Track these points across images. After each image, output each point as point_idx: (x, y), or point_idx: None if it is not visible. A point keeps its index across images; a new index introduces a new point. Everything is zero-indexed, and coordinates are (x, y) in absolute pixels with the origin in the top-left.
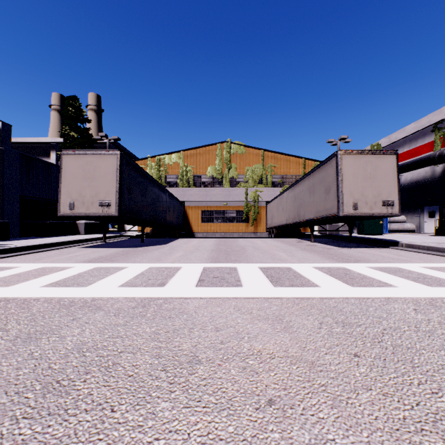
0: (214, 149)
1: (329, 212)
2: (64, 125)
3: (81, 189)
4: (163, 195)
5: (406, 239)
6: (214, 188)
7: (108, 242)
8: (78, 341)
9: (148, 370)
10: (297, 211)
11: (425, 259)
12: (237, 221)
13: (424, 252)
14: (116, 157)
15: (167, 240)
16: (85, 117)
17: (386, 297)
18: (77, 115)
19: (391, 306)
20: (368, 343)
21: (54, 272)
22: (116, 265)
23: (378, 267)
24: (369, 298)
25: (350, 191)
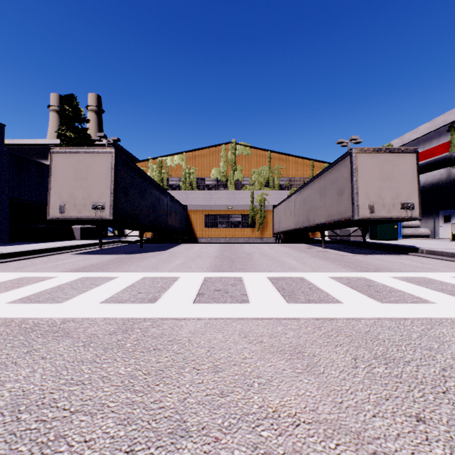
0: (218, 151)
1: (343, 215)
2: (61, 125)
3: (73, 190)
4: (163, 198)
5: (425, 245)
6: (218, 191)
7: (105, 248)
8: (20, 391)
9: (106, 451)
10: (306, 215)
11: (453, 268)
12: (242, 226)
13: (449, 260)
14: (111, 155)
15: (167, 246)
16: (83, 117)
17: (427, 318)
18: (74, 115)
19: (439, 332)
20: (430, 395)
21: (31, 283)
22: (105, 275)
23: (404, 277)
24: (407, 319)
25: (365, 193)
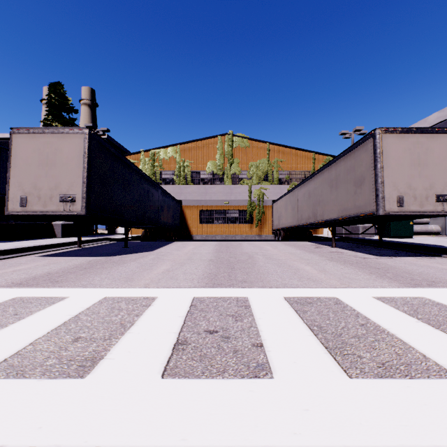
0: (214, 143)
1: (362, 210)
2: (46, 115)
3: (37, 179)
4: (154, 192)
5: None
6: (214, 186)
7: (84, 247)
8: None
9: None
10: (312, 210)
11: None
12: (240, 222)
13: None
14: (83, 137)
15: (157, 245)
16: (70, 106)
17: None
18: (61, 104)
19: None
20: None
21: None
22: (50, 294)
23: None
24: None
25: (393, 182)
